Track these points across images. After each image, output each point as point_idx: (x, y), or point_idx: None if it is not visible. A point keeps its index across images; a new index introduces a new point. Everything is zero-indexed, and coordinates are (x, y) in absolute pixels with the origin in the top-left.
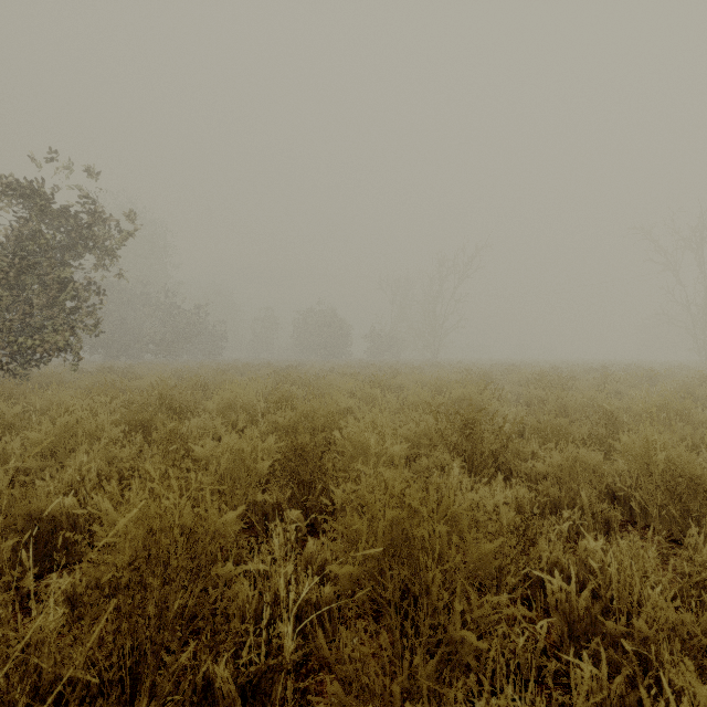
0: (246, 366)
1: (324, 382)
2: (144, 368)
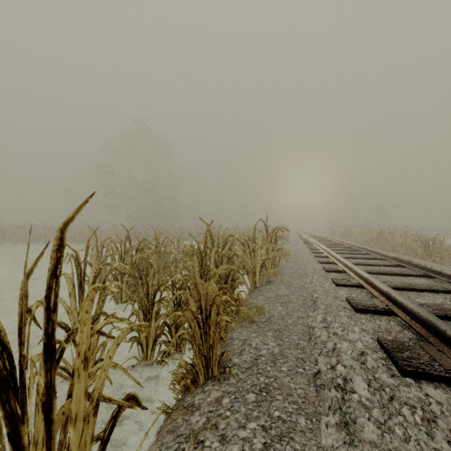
0: None
1: None
2: None
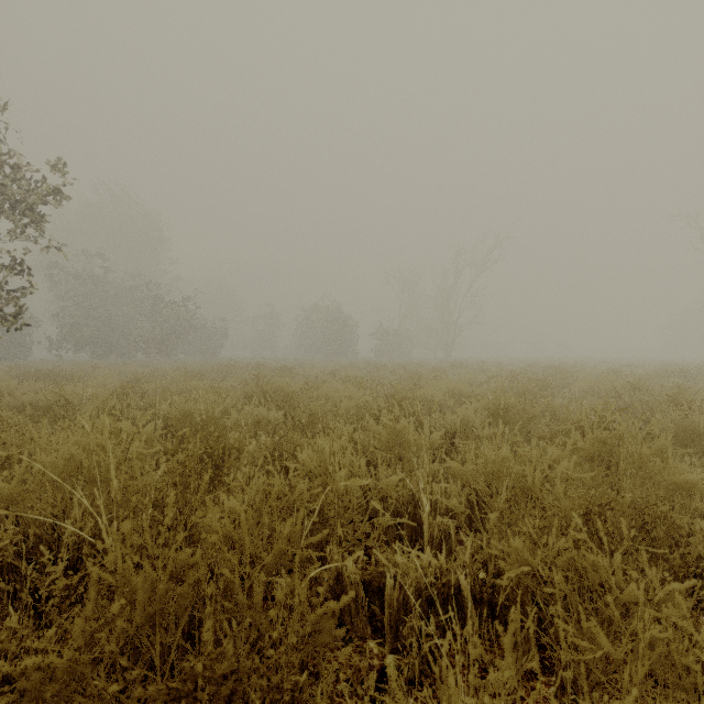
0: (231, 367)
1: (317, 395)
2: (106, 370)
